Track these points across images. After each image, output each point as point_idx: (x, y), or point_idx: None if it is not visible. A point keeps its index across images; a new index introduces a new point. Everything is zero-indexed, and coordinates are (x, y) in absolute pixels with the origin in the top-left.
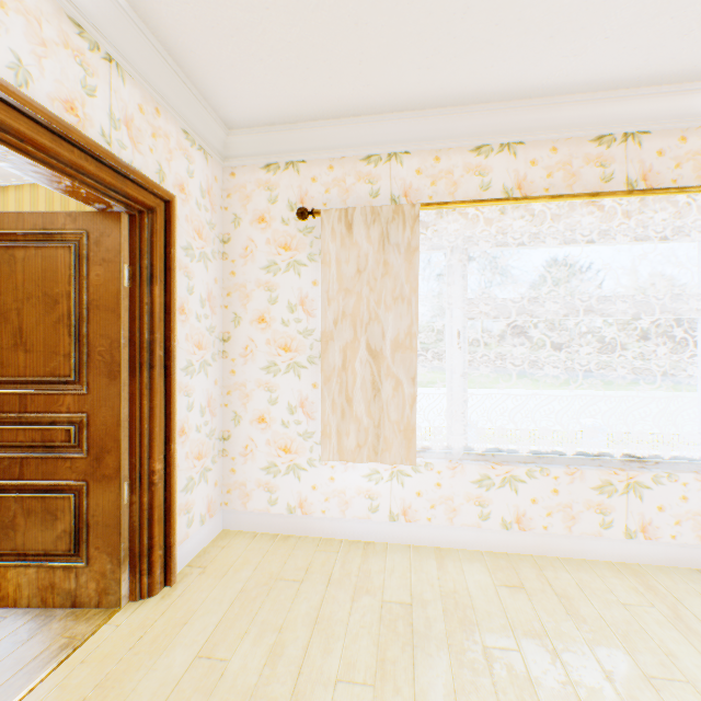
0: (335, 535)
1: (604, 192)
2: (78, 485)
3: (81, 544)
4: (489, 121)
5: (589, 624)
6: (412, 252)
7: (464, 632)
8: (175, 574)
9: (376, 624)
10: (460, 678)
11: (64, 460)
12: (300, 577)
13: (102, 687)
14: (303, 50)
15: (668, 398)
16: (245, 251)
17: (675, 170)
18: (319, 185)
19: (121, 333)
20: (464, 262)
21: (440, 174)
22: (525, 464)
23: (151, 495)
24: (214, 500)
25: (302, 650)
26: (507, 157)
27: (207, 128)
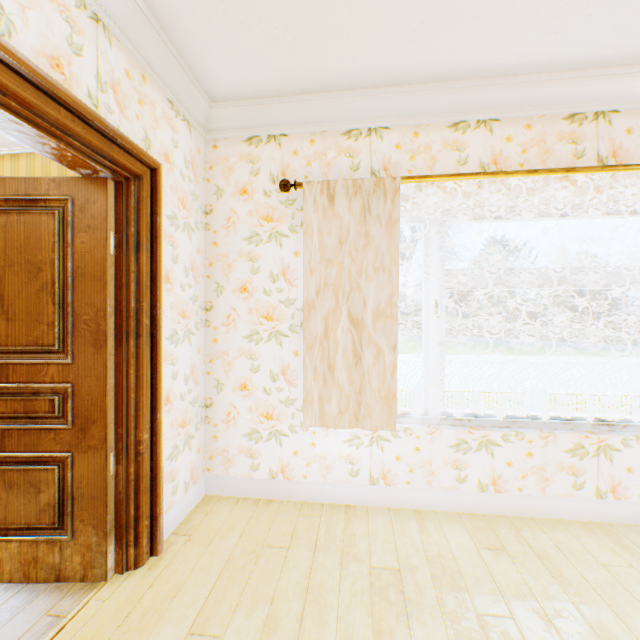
0: (316, 498)
1: (577, 167)
2: (62, 457)
3: (65, 517)
4: (466, 97)
5: (575, 587)
6: (393, 224)
7: (456, 599)
8: (161, 543)
9: (367, 593)
10: None
11: (47, 431)
12: (286, 544)
13: None
14: (292, 20)
15: (595, 362)
16: (228, 222)
17: None
18: (300, 158)
19: (106, 301)
20: (441, 234)
21: (419, 149)
22: (500, 429)
23: (138, 465)
24: (197, 466)
25: (296, 622)
26: (483, 133)
27: (191, 99)
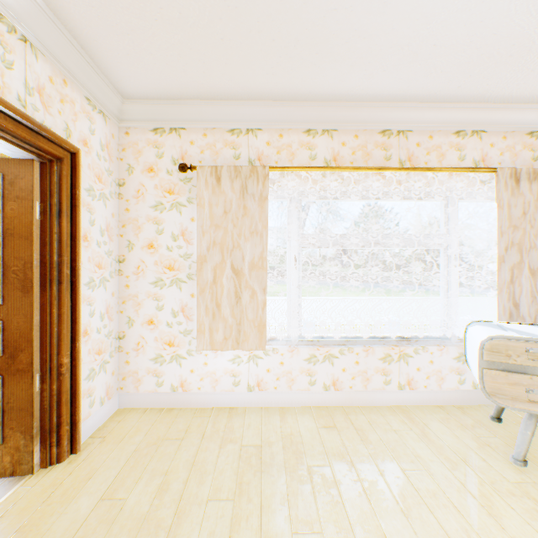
0: (208, 404)
1: (385, 167)
2: None
3: None
4: (315, 113)
5: (374, 444)
6: (263, 200)
7: (296, 459)
8: (80, 444)
9: (236, 461)
10: (292, 487)
11: None
12: (181, 436)
13: (21, 531)
14: (184, 51)
15: (438, 301)
16: (138, 193)
17: (426, 156)
18: (196, 147)
19: (33, 256)
20: (300, 208)
21: (283, 147)
22: (338, 346)
23: (60, 383)
24: (111, 385)
25: (183, 484)
26: (327, 138)
27: (106, 97)
